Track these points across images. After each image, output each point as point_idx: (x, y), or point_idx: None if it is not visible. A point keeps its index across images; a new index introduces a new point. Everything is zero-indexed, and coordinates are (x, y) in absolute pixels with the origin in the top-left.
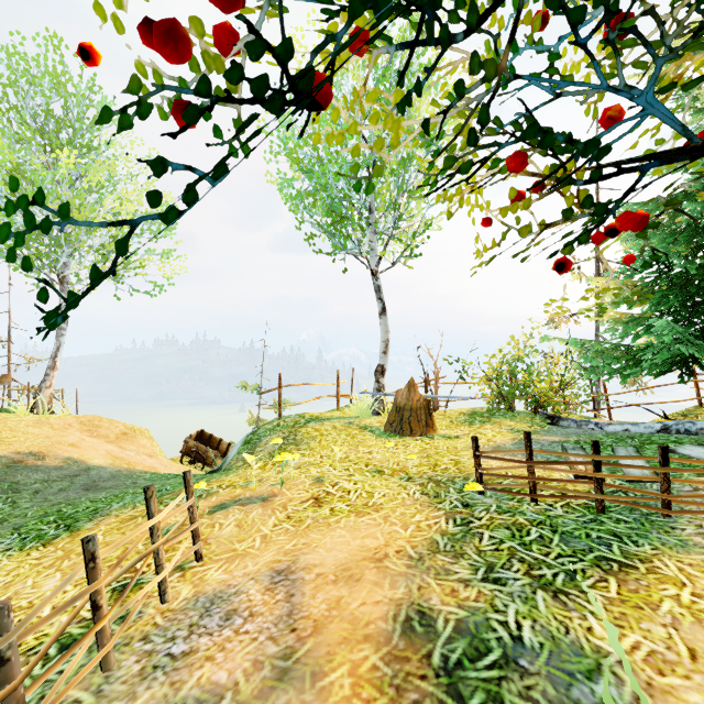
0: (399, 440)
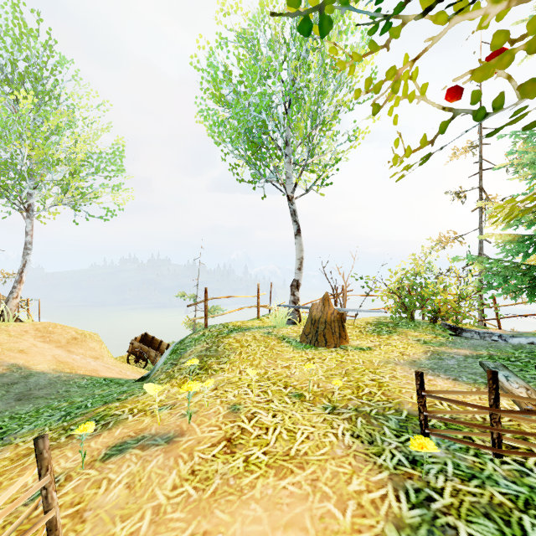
0: (315, 352)
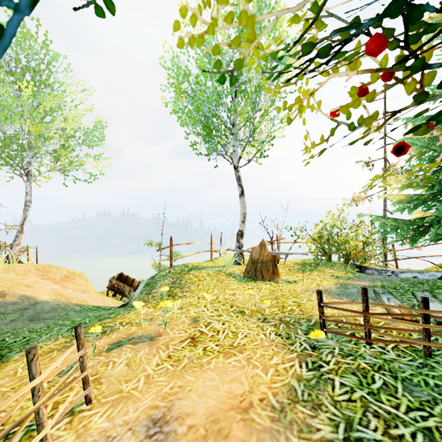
0: (254, 284)
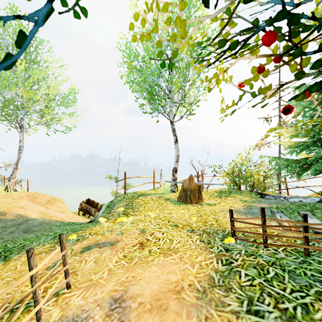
0: (185, 206)
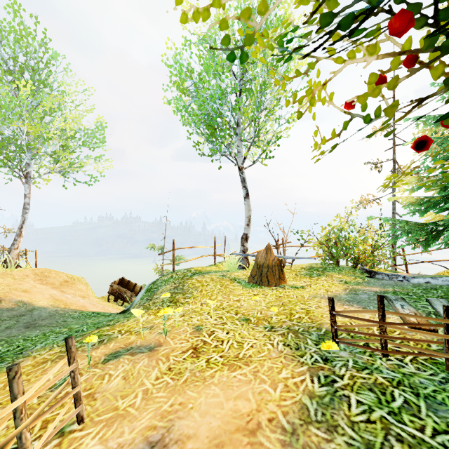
0: (260, 290)
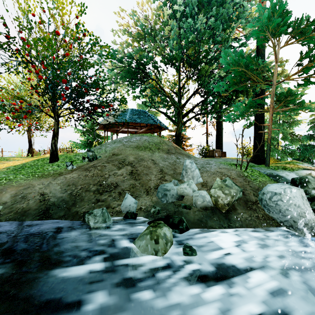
0: None
